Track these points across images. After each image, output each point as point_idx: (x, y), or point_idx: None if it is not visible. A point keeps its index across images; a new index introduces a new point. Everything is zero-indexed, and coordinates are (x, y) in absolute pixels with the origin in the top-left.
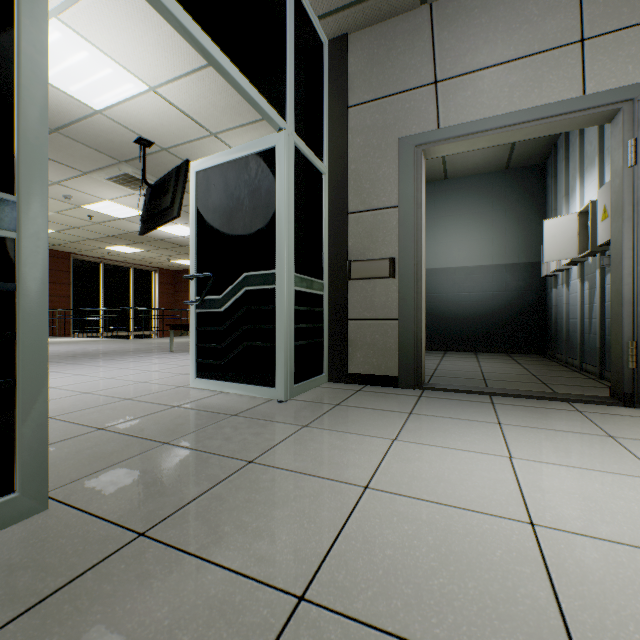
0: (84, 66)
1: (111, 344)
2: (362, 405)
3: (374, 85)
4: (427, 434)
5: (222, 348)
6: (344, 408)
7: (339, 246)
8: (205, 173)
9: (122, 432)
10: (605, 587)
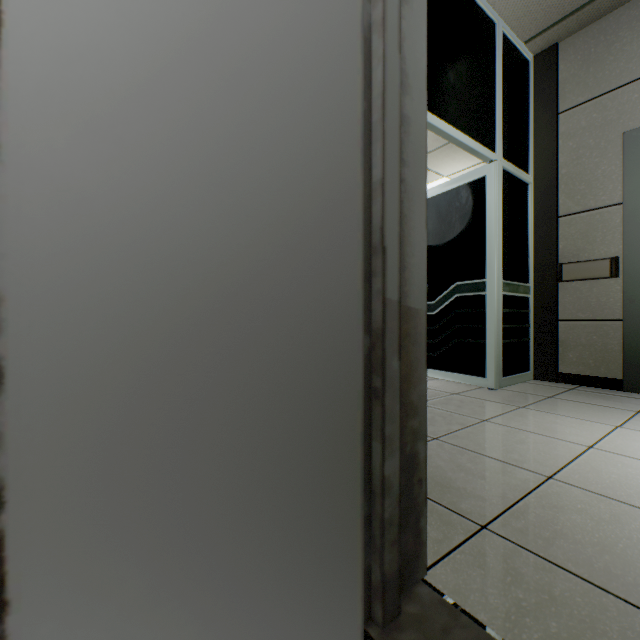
0: None
1: None
2: (577, 400)
3: (590, 85)
4: None
5: (434, 343)
6: (557, 400)
7: (546, 250)
8: None
9: None
10: None
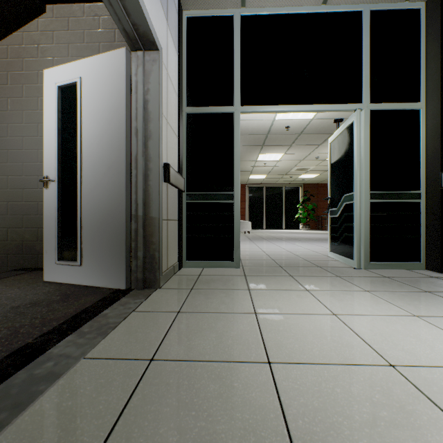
0: None
1: None
2: (402, 281)
3: None
4: (396, 296)
5: (337, 236)
6: (384, 278)
7: (434, 161)
8: (332, 143)
9: (276, 262)
10: (309, 321)
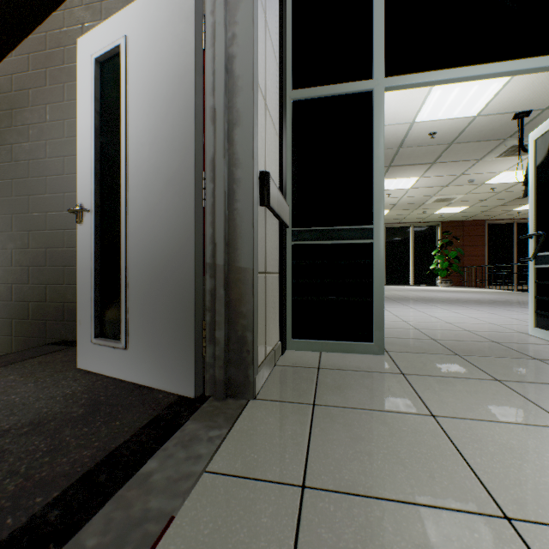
0: (457, 97)
1: (508, 295)
2: None
3: None
4: None
5: None
6: None
7: None
8: (542, 138)
9: (441, 343)
10: None
